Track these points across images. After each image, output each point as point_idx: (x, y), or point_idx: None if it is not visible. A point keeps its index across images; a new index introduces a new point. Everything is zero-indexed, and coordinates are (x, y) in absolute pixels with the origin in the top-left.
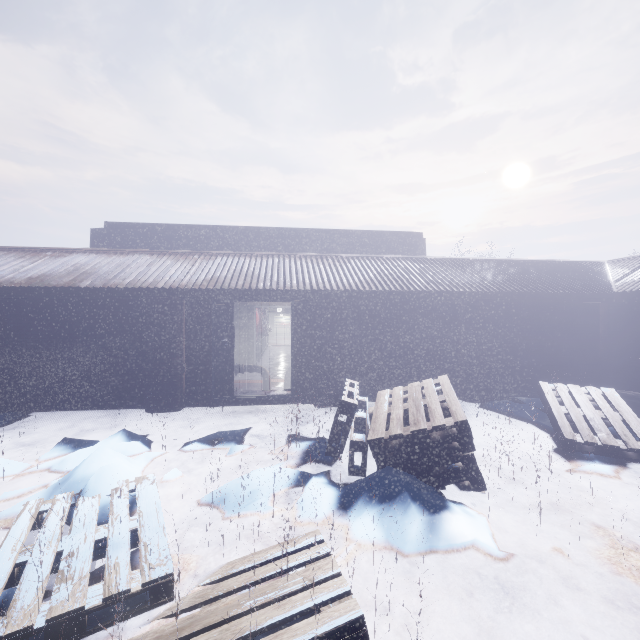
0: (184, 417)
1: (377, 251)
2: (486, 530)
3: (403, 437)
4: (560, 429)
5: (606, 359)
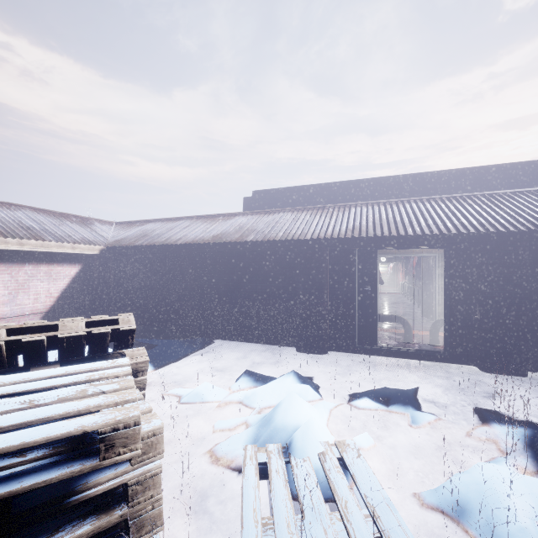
0: (333, 362)
1: (535, 185)
2: None
3: None
4: None
5: None
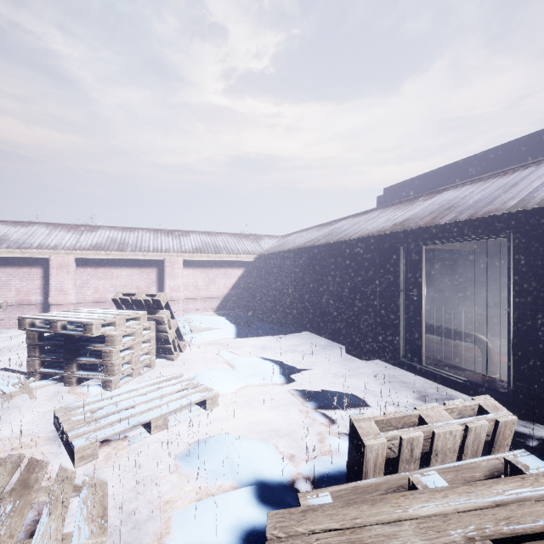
0: (359, 367)
1: None
2: None
3: None
4: None
5: None
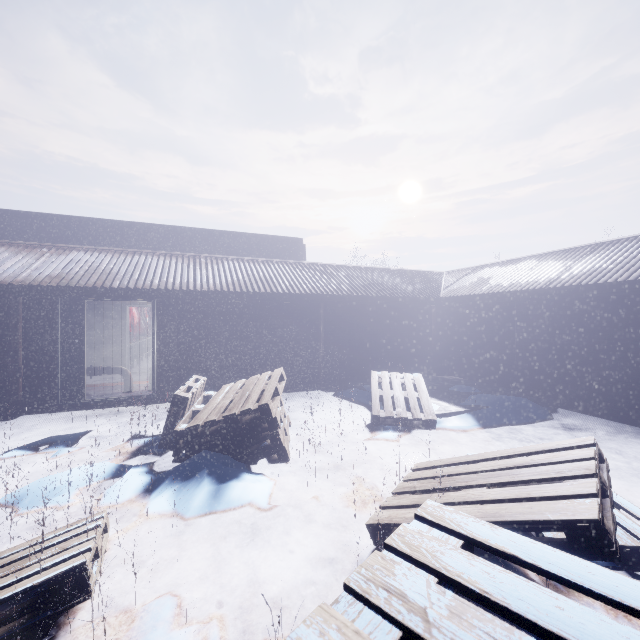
0: (16, 425)
1: (260, 254)
2: (266, 490)
3: (216, 422)
4: (372, 408)
5: (435, 351)
